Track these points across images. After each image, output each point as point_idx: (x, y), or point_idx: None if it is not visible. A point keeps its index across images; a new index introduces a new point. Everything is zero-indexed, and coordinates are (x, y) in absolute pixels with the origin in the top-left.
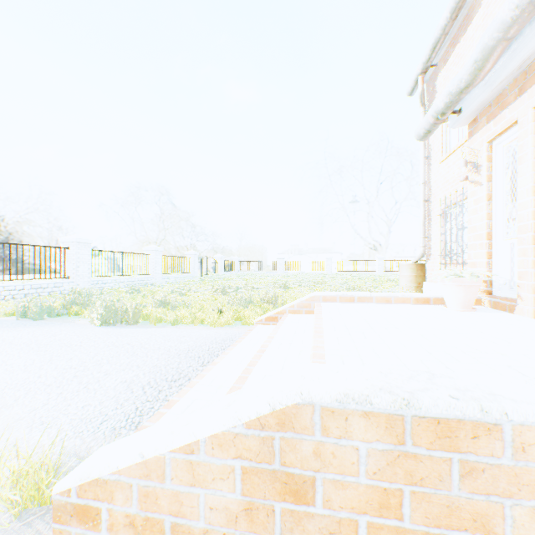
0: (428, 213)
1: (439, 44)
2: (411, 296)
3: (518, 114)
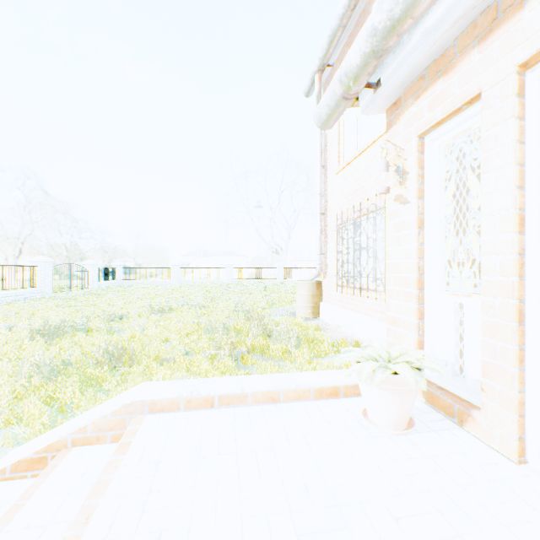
0: (325, 227)
1: (337, 38)
2: (311, 385)
3: (481, 84)
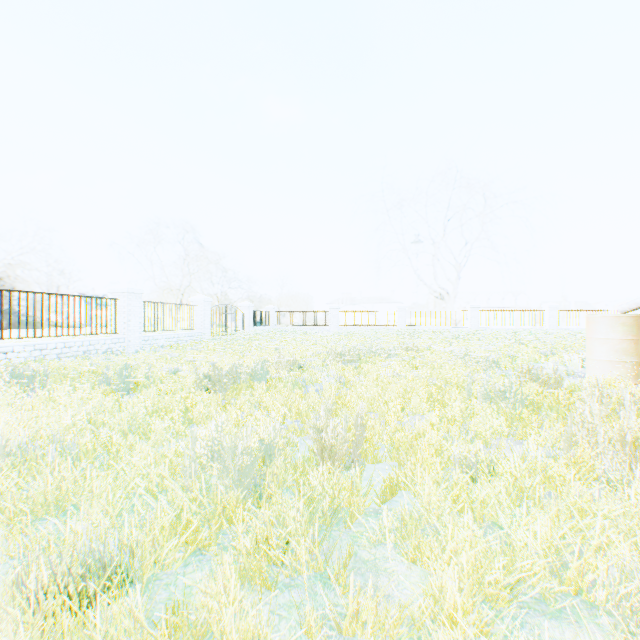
0: None
1: None
2: None
3: None
